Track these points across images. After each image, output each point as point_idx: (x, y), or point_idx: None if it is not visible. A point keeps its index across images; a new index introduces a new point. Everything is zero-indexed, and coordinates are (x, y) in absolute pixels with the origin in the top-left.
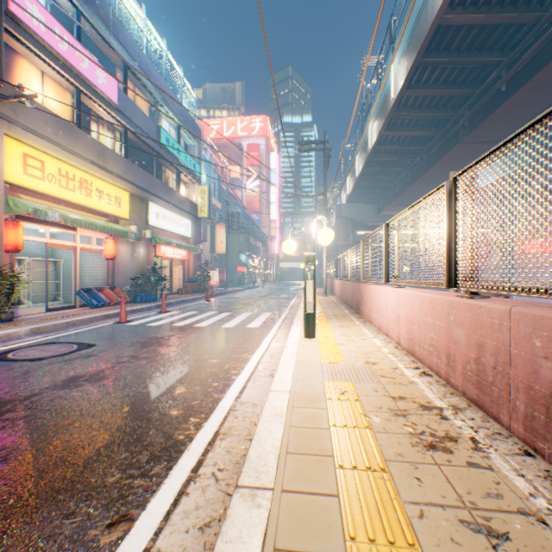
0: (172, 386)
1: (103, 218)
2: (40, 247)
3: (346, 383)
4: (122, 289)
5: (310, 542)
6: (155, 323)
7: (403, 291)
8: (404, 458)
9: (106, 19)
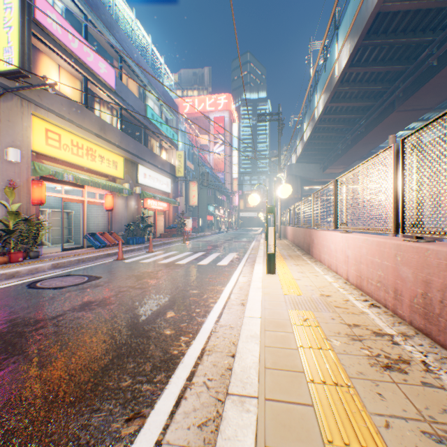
0: (164, 311)
1: (104, 178)
2: (57, 201)
3: (306, 312)
4: (118, 233)
5: (295, 443)
6: (145, 260)
7: (351, 236)
8: (365, 376)
9: (106, 22)
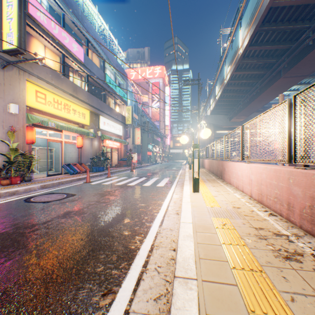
0: (122, 218)
1: (76, 125)
2: (43, 141)
3: (224, 219)
4: (86, 164)
5: (227, 312)
6: (105, 183)
7: (254, 165)
8: (272, 264)
9: (77, 15)
